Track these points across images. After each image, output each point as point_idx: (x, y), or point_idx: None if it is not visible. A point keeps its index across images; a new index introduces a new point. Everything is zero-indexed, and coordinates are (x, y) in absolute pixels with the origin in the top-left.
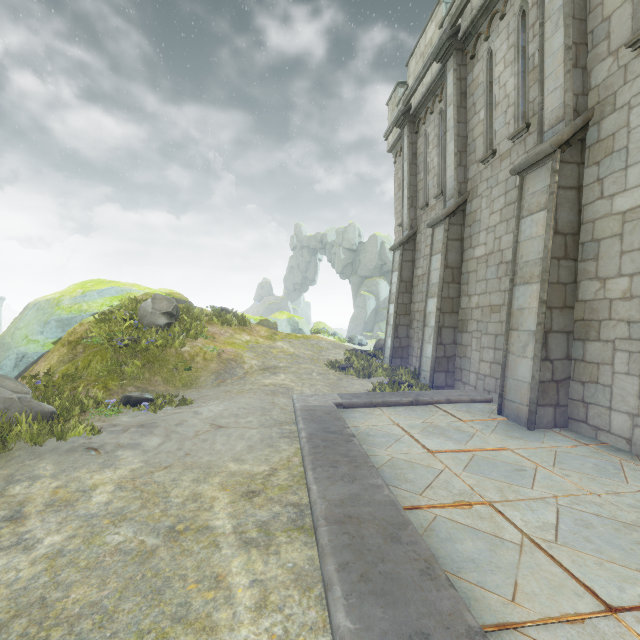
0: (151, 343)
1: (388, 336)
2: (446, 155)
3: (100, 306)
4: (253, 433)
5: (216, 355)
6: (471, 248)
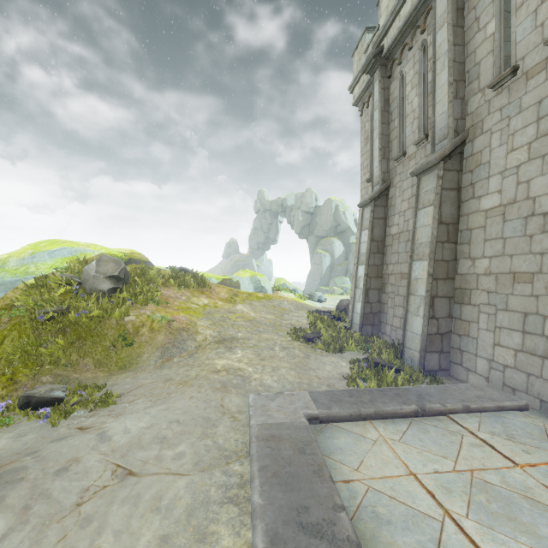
0: (84, 314)
1: (357, 300)
2: (435, 89)
3: (49, 268)
4: (179, 490)
5: (165, 325)
6: (474, 198)
